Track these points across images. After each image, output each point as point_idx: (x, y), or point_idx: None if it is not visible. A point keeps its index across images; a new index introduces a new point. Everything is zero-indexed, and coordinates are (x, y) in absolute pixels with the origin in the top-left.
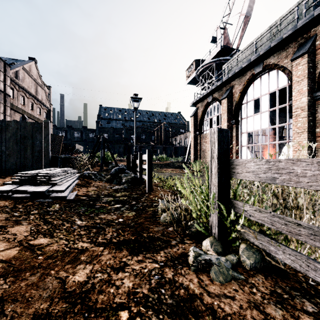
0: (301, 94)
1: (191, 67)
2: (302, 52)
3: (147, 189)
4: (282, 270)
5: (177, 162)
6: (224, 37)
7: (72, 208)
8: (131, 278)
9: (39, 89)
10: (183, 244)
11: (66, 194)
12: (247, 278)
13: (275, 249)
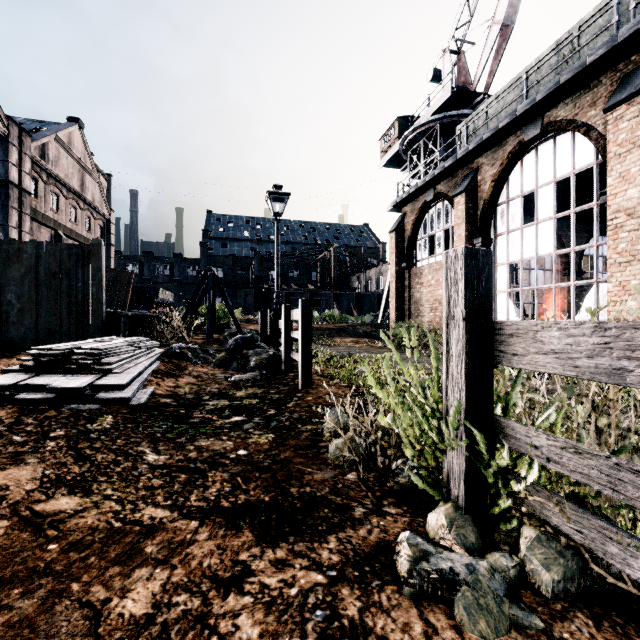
0: (626, 182)
1: (390, 133)
2: (629, 93)
3: (301, 382)
4: (632, 597)
5: (362, 325)
6: (459, 69)
7: (141, 425)
8: (258, 613)
9: (88, 179)
10: (381, 518)
11: (130, 393)
12: (549, 625)
13: (624, 552)
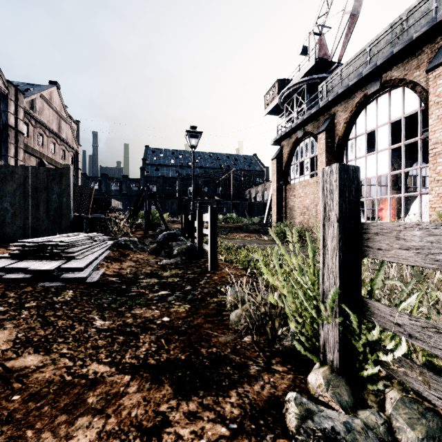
0: None
1: (272, 91)
2: None
3: (210, 265)
4: None
5: (252, 225)
6: (320, 46)
7: (93, 297)
8: None
9: (63, 124)
10: (271, 375)
11: (86, 273)
12: None
13: None
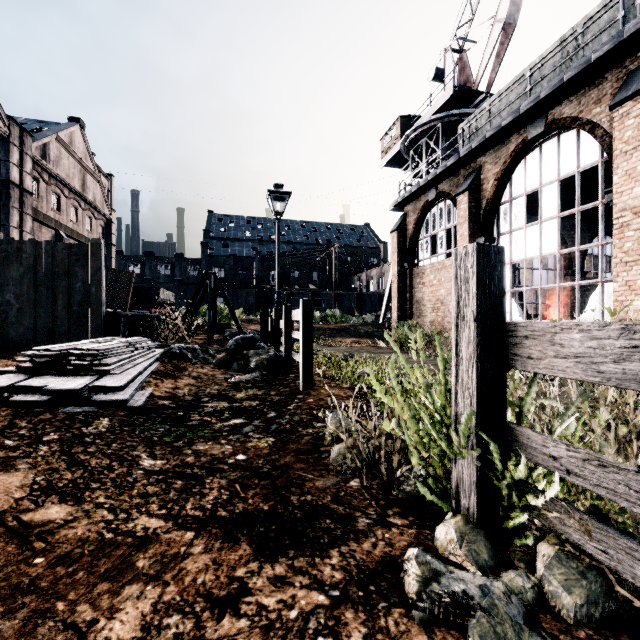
0: (632, 180)
1: (391, 132)
2: (636, 89)
3: (302, 383)
4: None
5: (363, 325)
6: (461, 68)
7: (137, 428)
8: (254, 639)
9: (90, 179)
10: (386, 529)
11: (128, 395)
12: None
13: None
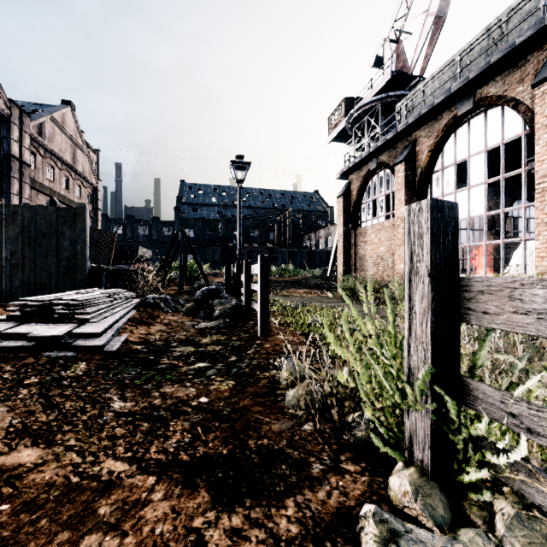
0: None
1: (337, 112)
2: None
3: (260, 330)
4: None
5: (313, 278)
6: (397, 56)
7: (111, 371)
8: None
9: (79, 153)
10: (339, 477)
11: (104, 340)
12: None
13: None
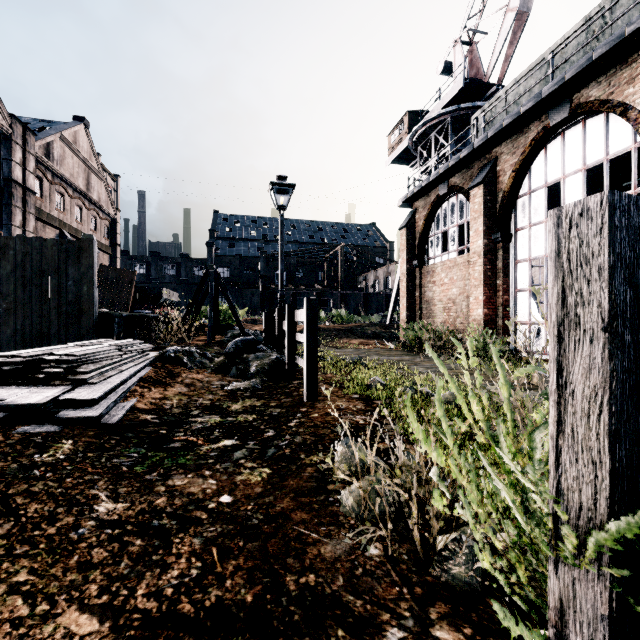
0: None
1: (399, 128)
2: None
3: (306, 393)
4: None
5: (370, 326)
6: (471, 61)
7: (105, 453)
8: None
9: (94, 179)
10: None
11: (101, 409)
12: None
13: None
